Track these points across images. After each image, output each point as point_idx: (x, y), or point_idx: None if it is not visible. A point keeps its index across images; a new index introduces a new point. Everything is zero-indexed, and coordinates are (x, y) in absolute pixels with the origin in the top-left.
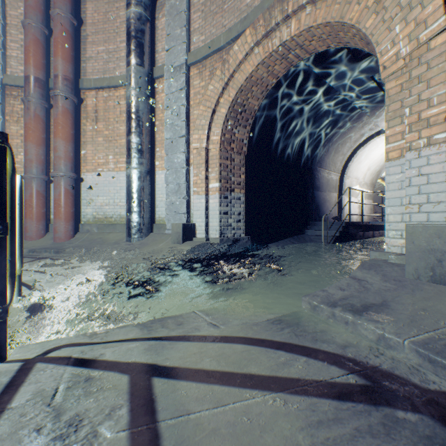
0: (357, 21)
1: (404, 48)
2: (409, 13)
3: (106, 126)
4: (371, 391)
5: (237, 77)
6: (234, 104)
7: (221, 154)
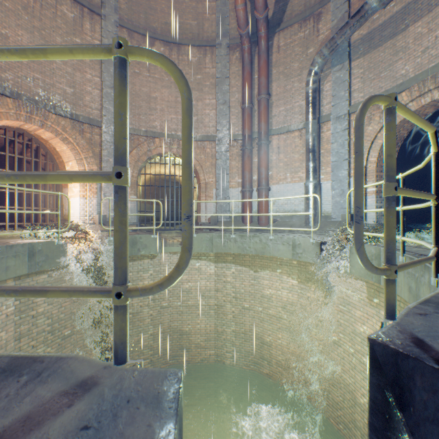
0: None
1: None
2: None
3: (285, 156)
4: None
5: None
6: None
7: (377, 169)
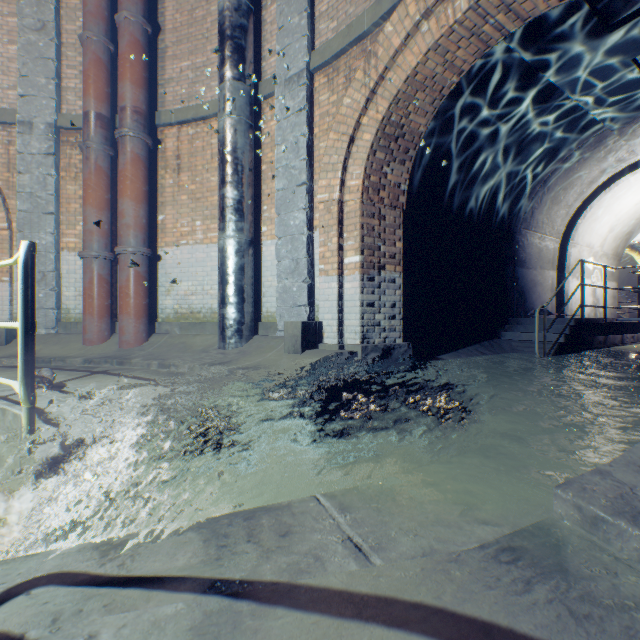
0: None
1: None
2: None
3: (192, 178)
4: None
5: (391, 77)
6: (385, 124)
7: (364, 208)
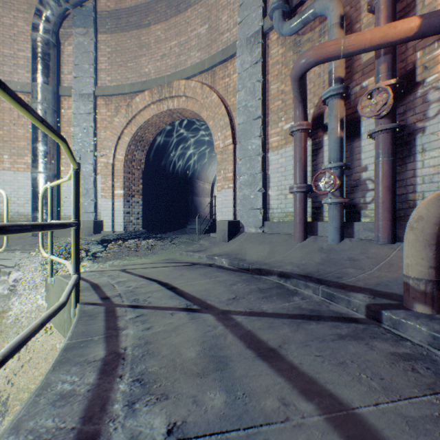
0: (206, 119)
1: (221, 144)
2: (222, 130)
3: (1, 126)
4: (191, 265)
5: (139, 118)
6: (136, 135)
7: (125, 169)
